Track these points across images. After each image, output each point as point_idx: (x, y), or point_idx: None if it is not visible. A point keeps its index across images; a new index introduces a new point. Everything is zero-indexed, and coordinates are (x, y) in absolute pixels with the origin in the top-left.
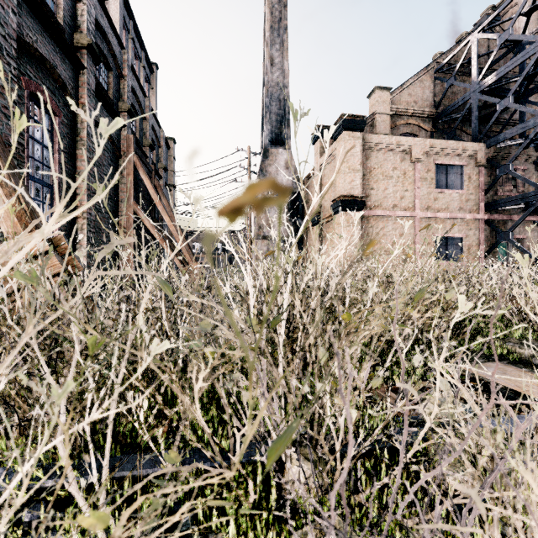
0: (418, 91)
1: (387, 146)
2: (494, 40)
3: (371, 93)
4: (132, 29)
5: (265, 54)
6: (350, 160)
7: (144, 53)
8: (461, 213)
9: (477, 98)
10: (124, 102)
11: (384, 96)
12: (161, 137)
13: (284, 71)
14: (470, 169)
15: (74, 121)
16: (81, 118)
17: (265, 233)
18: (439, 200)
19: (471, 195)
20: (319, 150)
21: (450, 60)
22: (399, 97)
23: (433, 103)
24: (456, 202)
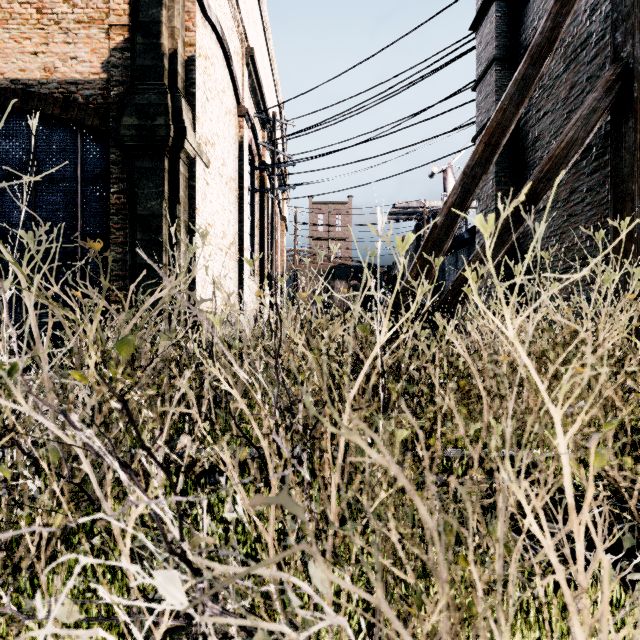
0: None
1: None
2: None
3: None
4: None
5: None
6: None
7: None
8: None
9: None
10: None
11: None
12: None
13: None
14: None
15: None
16: None
17: None
18: None
19: None
20: None
21: None
22: None
23: None
24: None
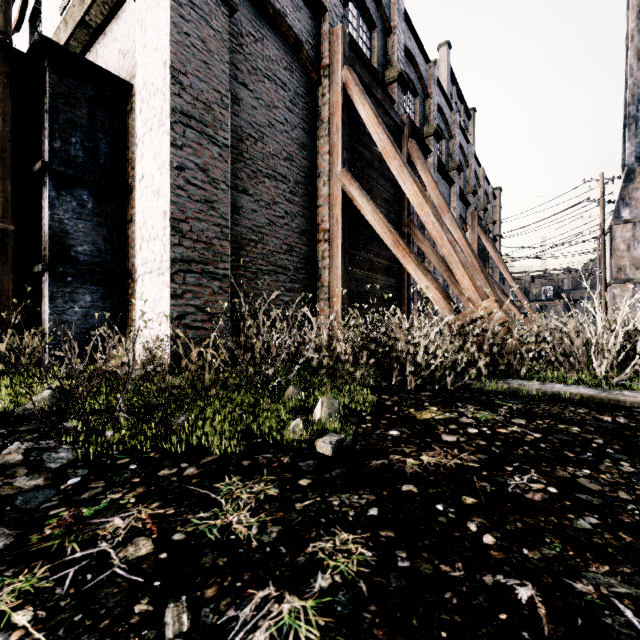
0: None
1: None
2: None
3: None
4: (454, 93)
5: (628, 51)
6: None
7: (463, 106)
8: None
9: None
10: (470, 187)
11: None
12: (490, 193)
13: None
14: None
15: None
16: None
17: (627, 275)
18: None
19: None
20: None
21: None
22: None
23: None
24: None
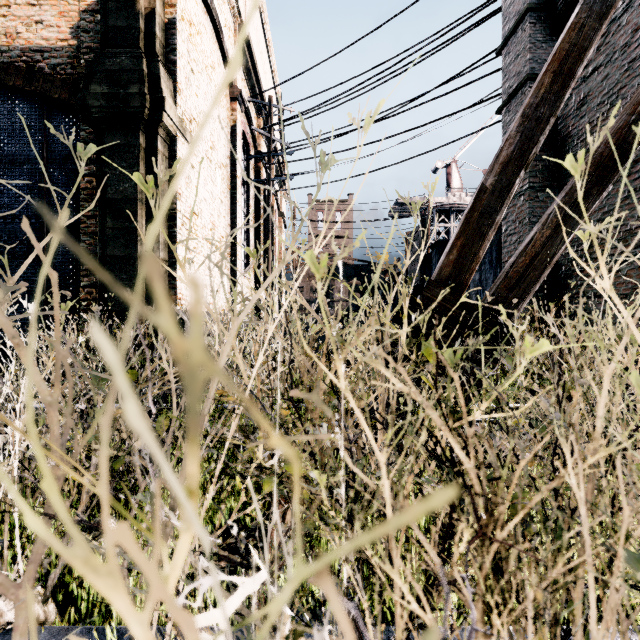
0: None
1: None
2: None
3: None
4: None
5: None
6: None
7: None
8: None
9: None
10: None
11: None
12: None
13: None
14: None
15: None
16: None
17: None
18: None
19: None
20: None
21: None
22: None
23: None
24: None
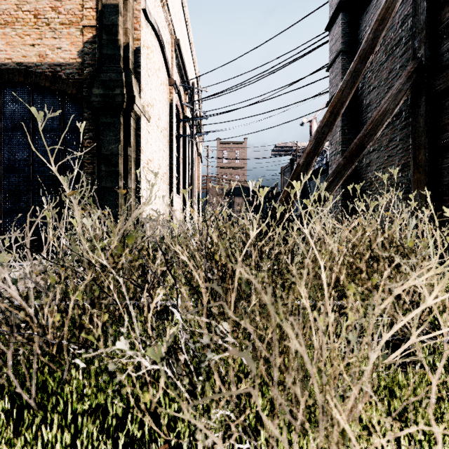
0: None
1: None
2: None
3: None
4: None
5: None
6: None
7: None
8: None
9: None
10: None
11: None
12: None
13: None
14: None
15: None
16: None
17: None
18: None
19: None
20: None
21: None
22: None
23: None
24: None
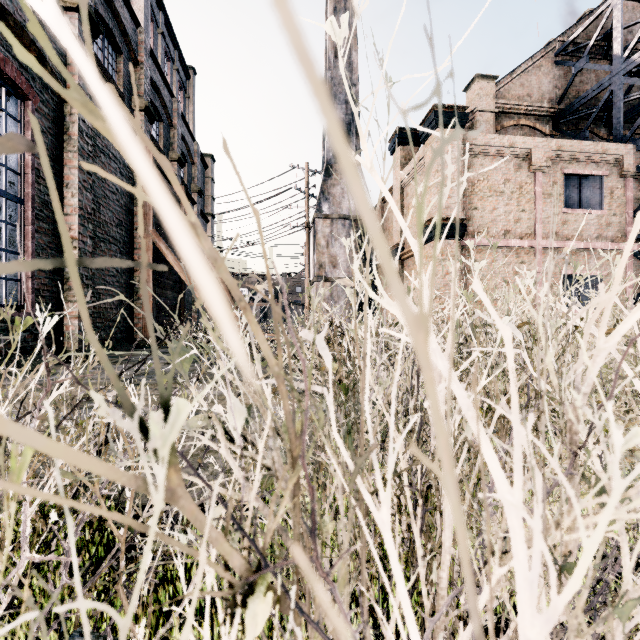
0: (533, 80)
1: (497, 150)
2: (638, 10)
3: (470, 85)
4: (162, 22)
5: (327, 43)
6: (446, 168)
7: (177, 53)
8: (600, 242)
9: (622, 83)
10: (140, 98)
11: (487, 87)
12: (195, 152)
13: (352, 64)
14: (612, 181)
15: (60, 112)
16: (71, 109)
17: (327, 273)
18: (569, 224)
19: (614, 217)
20: (399, 161)
21: (577, 38)
22: (508, 88)
23: (553, 97)
24: (593, 226)
